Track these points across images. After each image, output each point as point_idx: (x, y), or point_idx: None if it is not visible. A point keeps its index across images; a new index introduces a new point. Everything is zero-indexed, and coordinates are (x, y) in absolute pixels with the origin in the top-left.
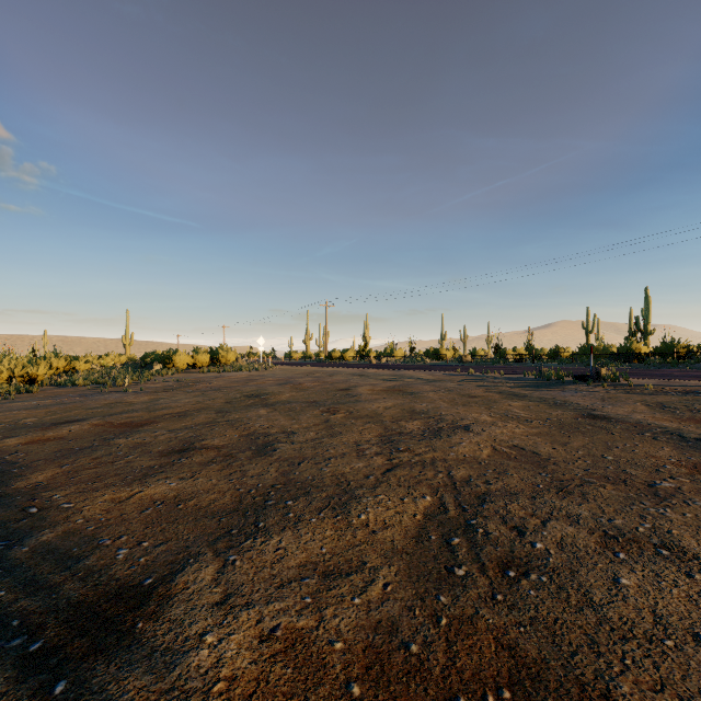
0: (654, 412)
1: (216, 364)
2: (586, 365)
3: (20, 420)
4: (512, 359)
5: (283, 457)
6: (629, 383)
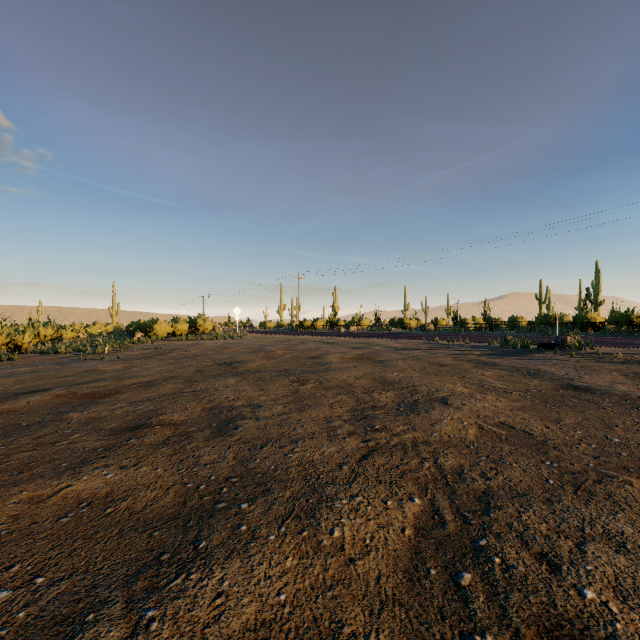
0: (636, 382)
1: (194, 332)
2: (544, 333)
3: None
4: (472, 328)
5: (244, 437)
6: (596, 352)
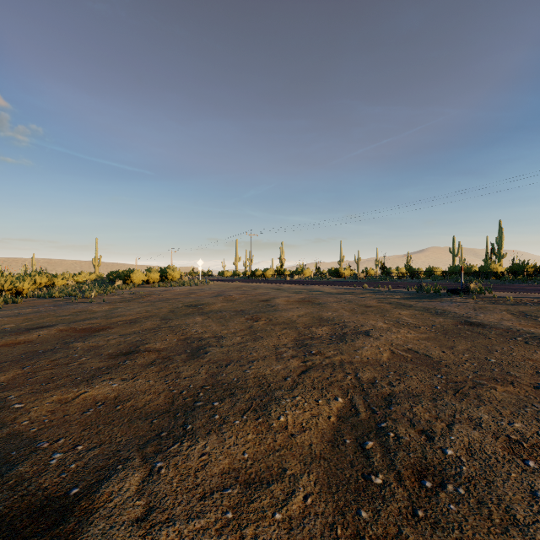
0: (519, 319)
1: (164, 280)
2: (455, 281)
3: (1, 325)
4: (395, 277)
5: (212, 359)
6: (493, 296)
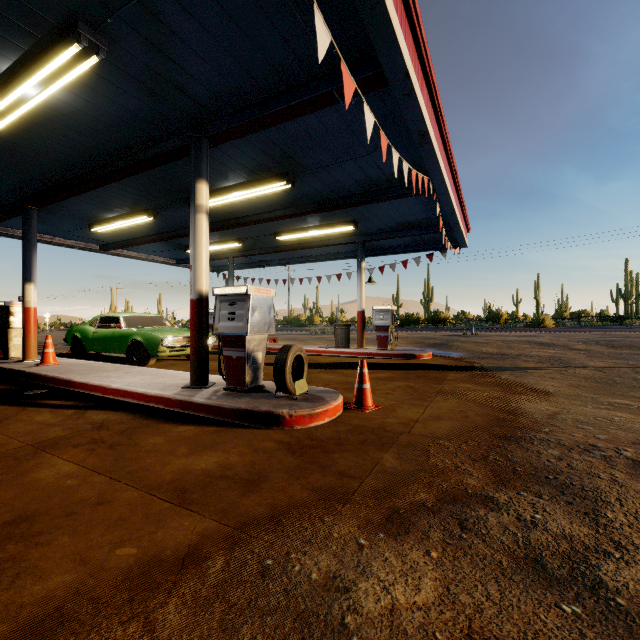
0: None
1: None
2: None
3: None
4: None
5: None
6: None
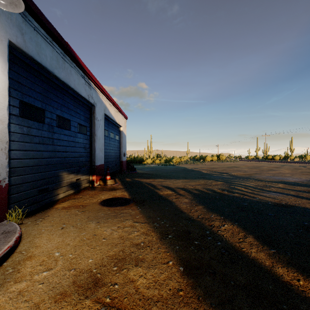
0: None
1: (219, 160)
2: None
3: (193, 167)
4: None
5: (239, 170)
6: None
